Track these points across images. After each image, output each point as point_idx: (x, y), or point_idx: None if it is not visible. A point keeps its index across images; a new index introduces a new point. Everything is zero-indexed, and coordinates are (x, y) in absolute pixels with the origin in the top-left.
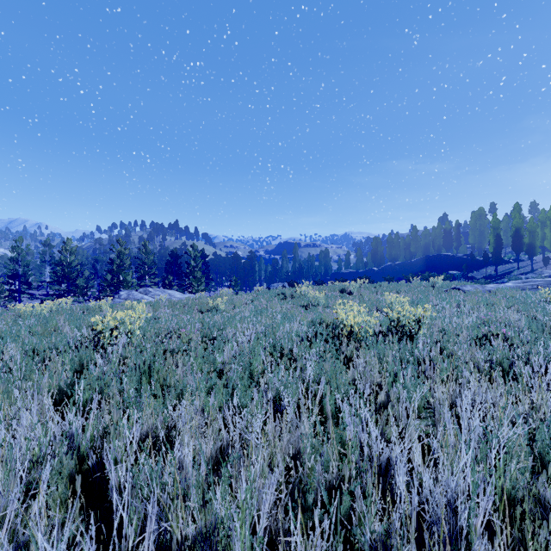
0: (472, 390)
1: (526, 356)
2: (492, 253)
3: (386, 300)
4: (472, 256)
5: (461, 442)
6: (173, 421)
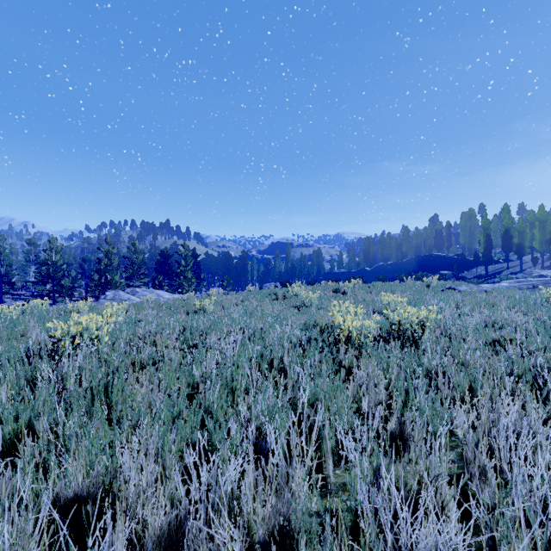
0: (513, 420)
1: (549, 366)
2: (483, 253)
3: (382, 301)
4: (463, 256)
5: (534, 522)
6: (126, 462)
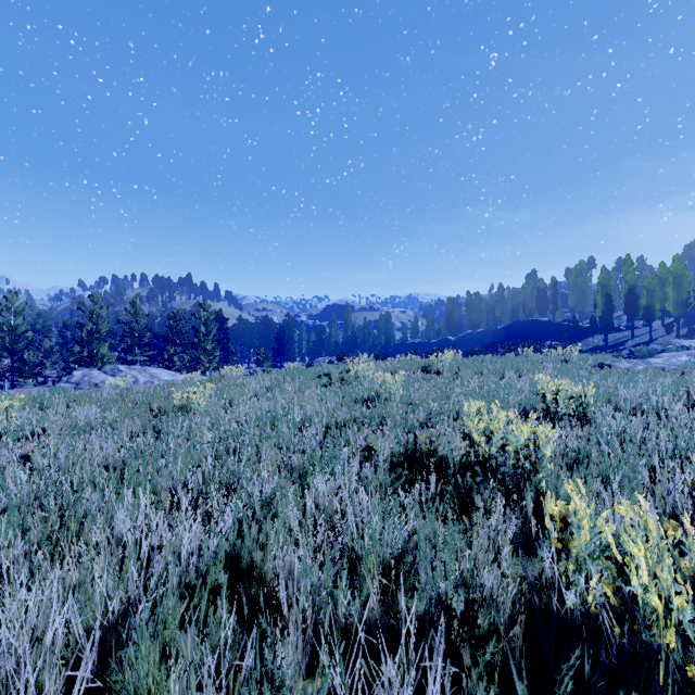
0: None
1: None
2: (601, 318)
3: (543, 395)
4: (574, 321)
5: None
6: None
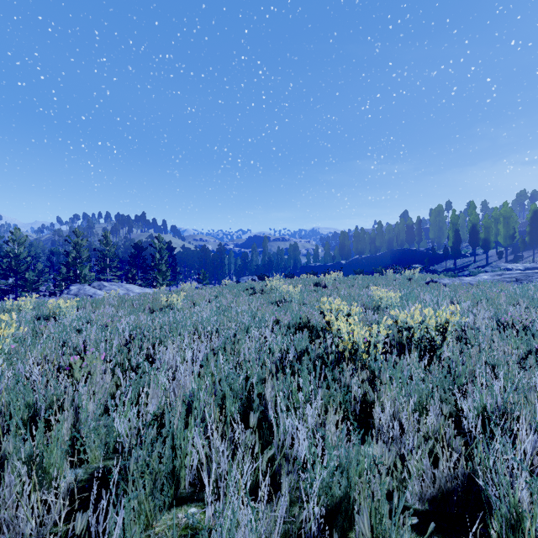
0: None
1: None
2: (452, 247)
3: (373, 296)
4: (433, 250)
5: None
6: None
